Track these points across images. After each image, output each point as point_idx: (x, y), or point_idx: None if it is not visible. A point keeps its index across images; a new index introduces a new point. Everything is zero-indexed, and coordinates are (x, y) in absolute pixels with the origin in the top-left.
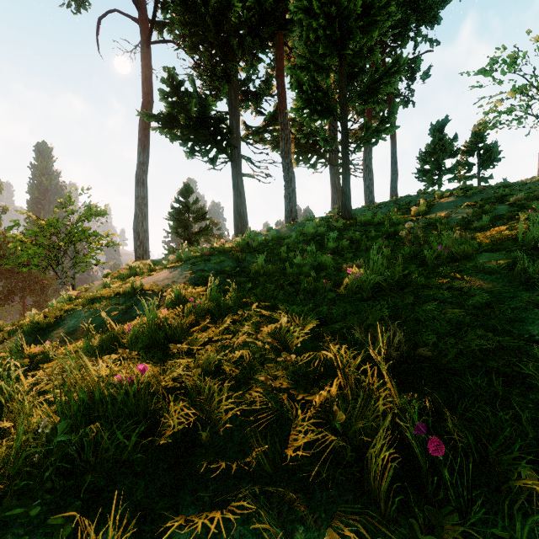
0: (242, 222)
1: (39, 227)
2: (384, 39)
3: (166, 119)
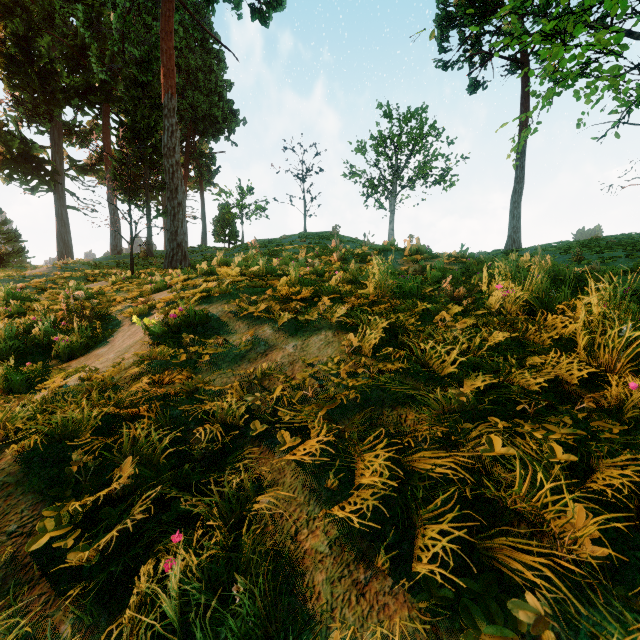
0: (68, 249)
1: None
2: None
3: None
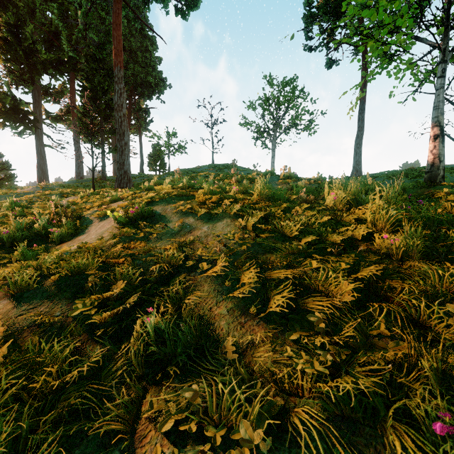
0: (45, 175)
1: None
2: None
3: None
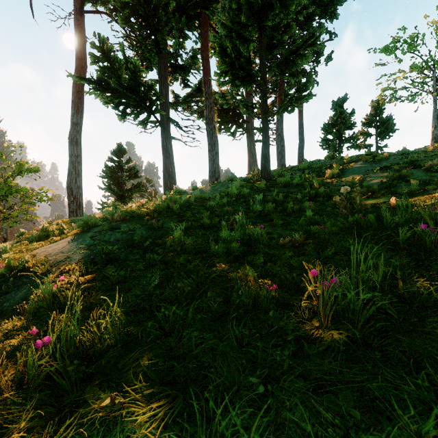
0: (171, 181)
1: None
2: (299, 16)
3: (97, 82)
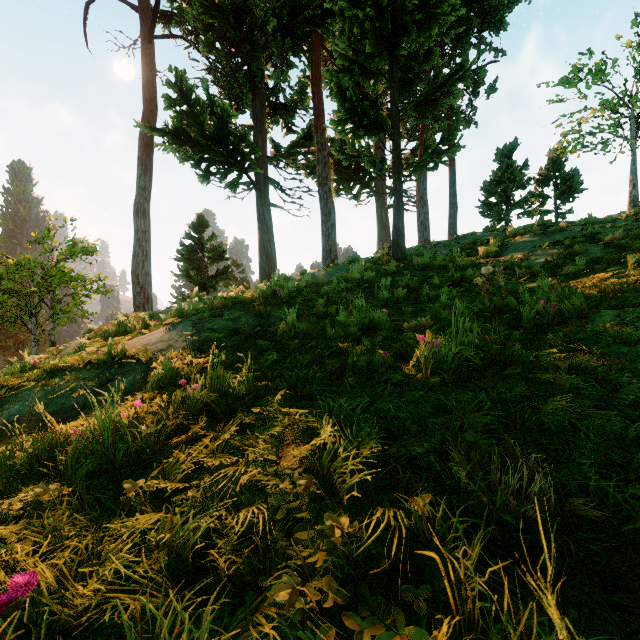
0: (270, 264)
1: (4, 268)
2: (445, 39)
3: (172, 132)
